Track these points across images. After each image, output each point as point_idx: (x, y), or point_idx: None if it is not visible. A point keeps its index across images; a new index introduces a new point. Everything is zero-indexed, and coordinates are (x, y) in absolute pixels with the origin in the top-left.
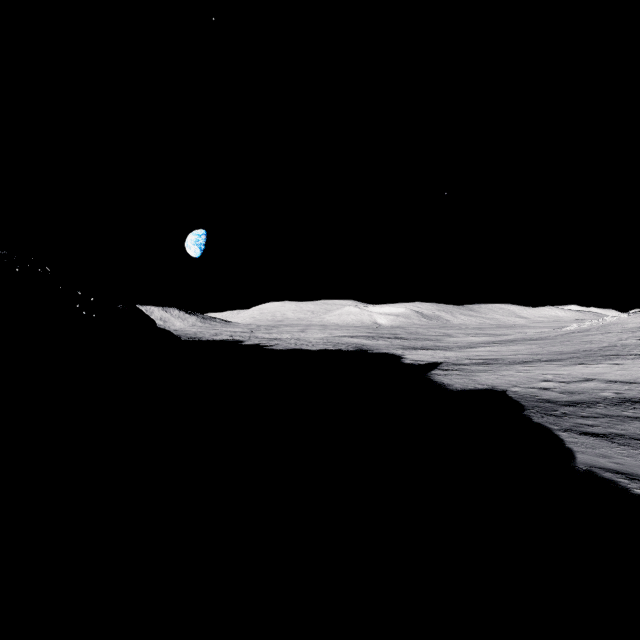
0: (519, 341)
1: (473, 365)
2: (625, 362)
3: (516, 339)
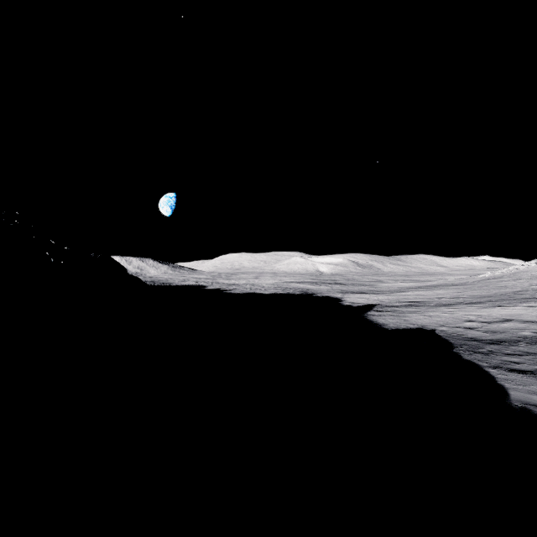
0: (442, 286)
1: (403, 307)
2: None
3: (439, 284)
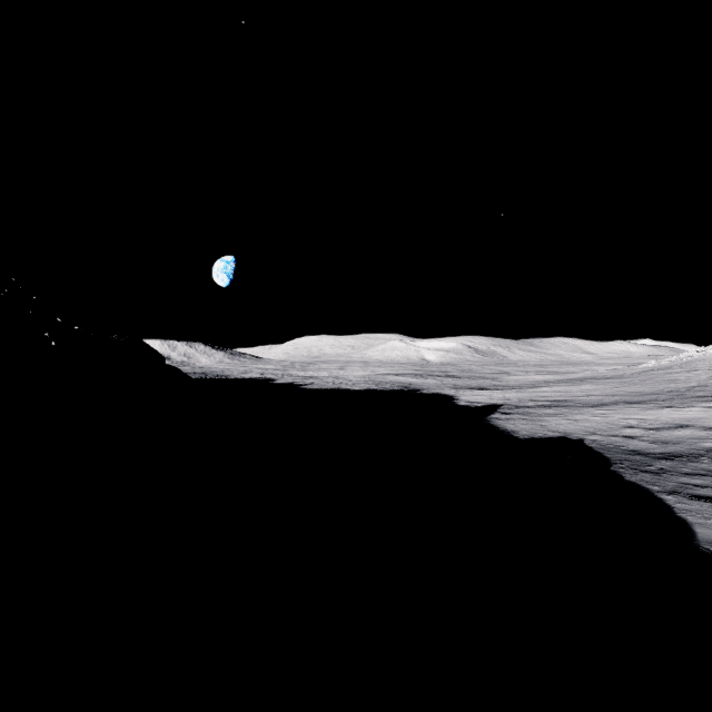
0: (590, 380)
1: (539, 408)
2: None
3: (586, 377)
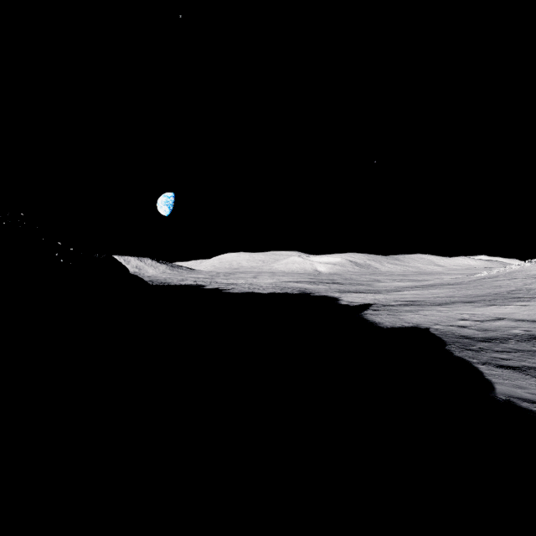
0: (438, 286)
1: (400, 306)
2: (530, 304)
3: (435, 284)
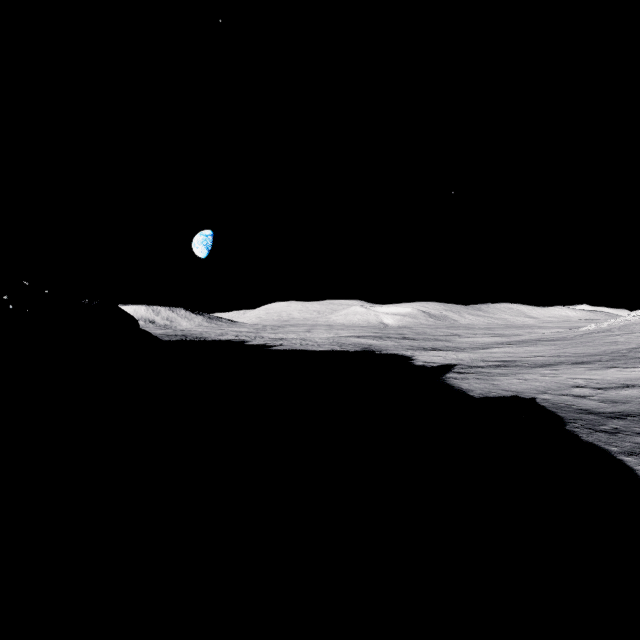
0: (535, 342)
1: (490, 368)
2: None
3: (531, 340)
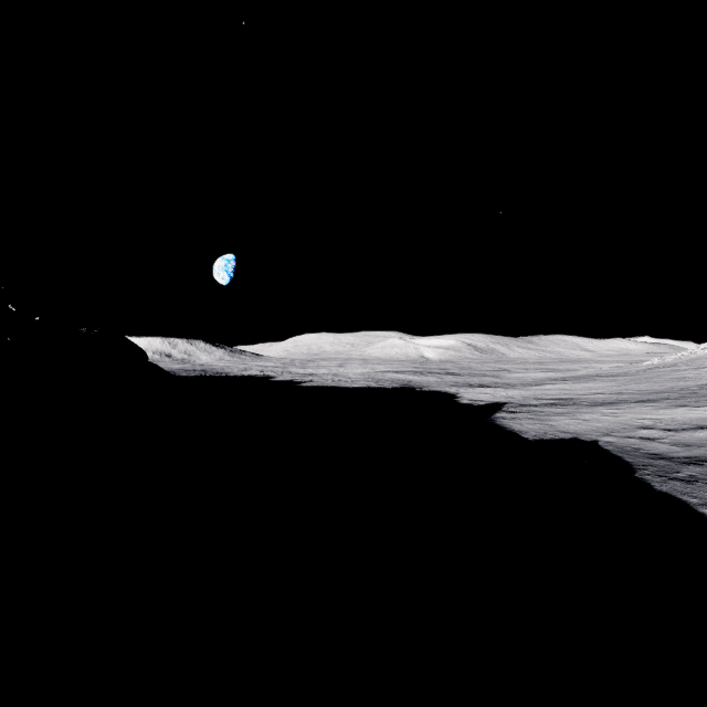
0: (593, 377)
1: (545, 406)
2: None
3: (589, 375)
